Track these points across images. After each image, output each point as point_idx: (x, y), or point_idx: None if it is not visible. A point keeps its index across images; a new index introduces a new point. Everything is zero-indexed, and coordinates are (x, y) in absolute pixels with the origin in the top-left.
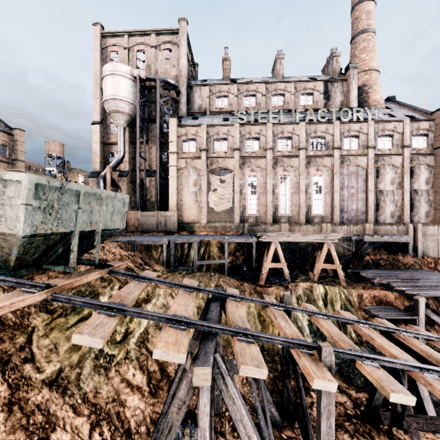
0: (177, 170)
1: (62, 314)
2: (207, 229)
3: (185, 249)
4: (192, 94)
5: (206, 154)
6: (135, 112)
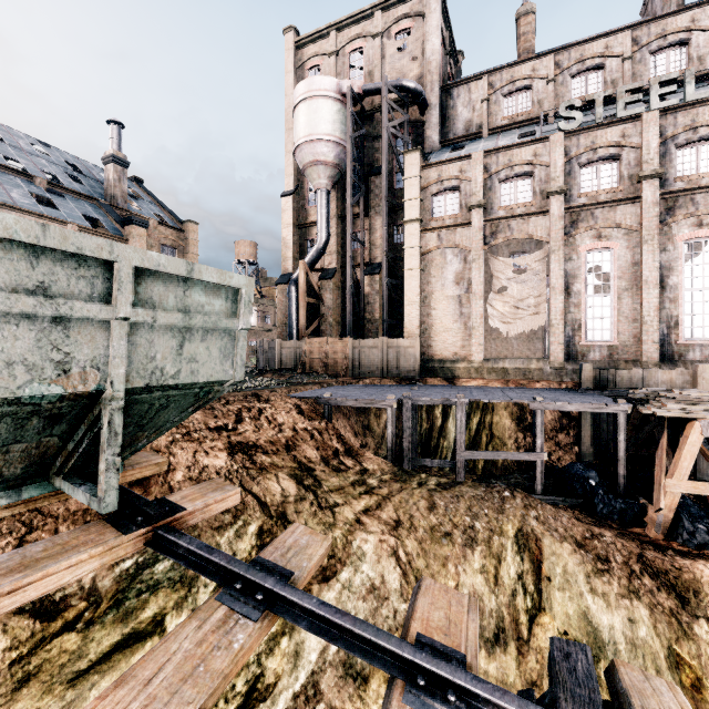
0: (419, 255)
1: (80, 619)
2: (484, 375)
3: (437, 417)
4: (450, 103)
5: (482, 214)
6: (345, 160)
